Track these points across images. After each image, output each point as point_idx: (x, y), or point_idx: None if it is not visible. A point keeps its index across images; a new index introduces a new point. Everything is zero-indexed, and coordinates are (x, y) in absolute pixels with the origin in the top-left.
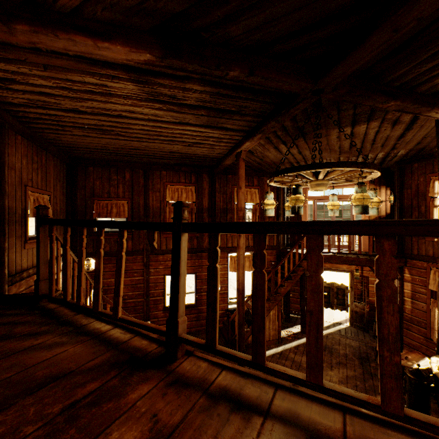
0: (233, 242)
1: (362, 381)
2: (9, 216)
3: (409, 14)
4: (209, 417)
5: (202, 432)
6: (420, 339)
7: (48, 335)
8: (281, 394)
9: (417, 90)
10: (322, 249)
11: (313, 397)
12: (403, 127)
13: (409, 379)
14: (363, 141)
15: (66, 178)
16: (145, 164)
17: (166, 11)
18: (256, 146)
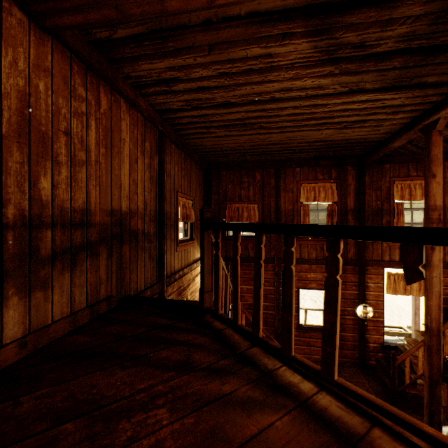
0: (392, 254)
1: None
2: (166, 220)
3: None
4: None
5: None
6: None
7: (233, 379)
8: None
9: None
10: None
11: None
12: None
13: None
14: None
15: (203, 184)
16: (276, 162)
17: None
18: None
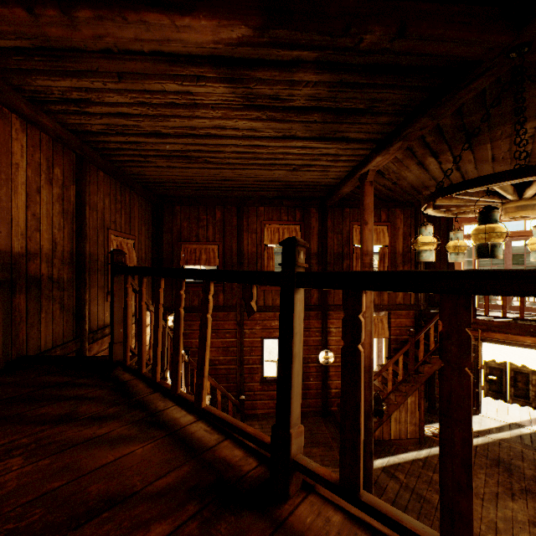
0: None
1: None
2: (90, 264)
3: None
4: None
5: None
6: None
7: (114, 422)
8: None
9: None
10: None
11: None
12: None
13: None
14: None
15: (151, 220)
16: (238, 199)
17: None
18: (389, 163)
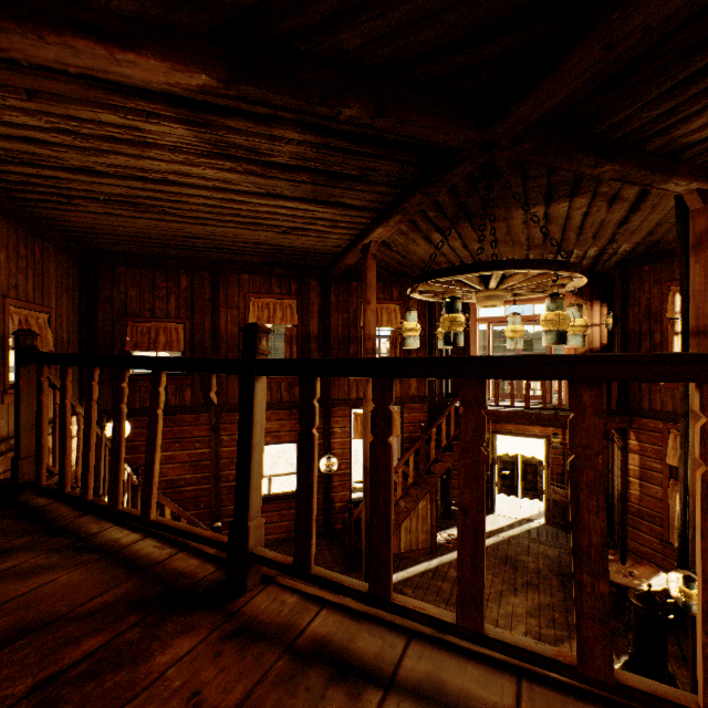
0: (359, 391)
1: (563, 612)
2: None
3: (629, 20)
4: (291, 693)
5: None
6: (652, 543)
7: (26, 554)
8: (417, 649)
9: (646, 147)
10: (484, 403)
11: (470, 652)
12: (626, 207)
13: (635, 608)
14: (565, 229)
15: (78, 285)
16: (213, 262)
17: (231, 2)
18: (394, 235)
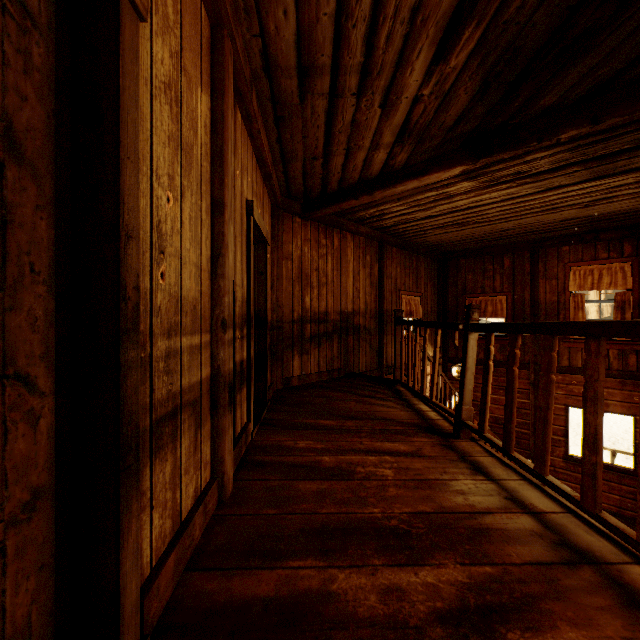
0: None
1: None
2: (387, 317)
3: None
4: (450, 462)
5: (439, 463)
6: None
7: (390, 402)
8: (522, 482)
9: None
10: (552, 349)
11: (551, 496)
12: None
13: None
14: None
15: (437, 276)
16: (531, 242)
17: (465, 131)
18: None
